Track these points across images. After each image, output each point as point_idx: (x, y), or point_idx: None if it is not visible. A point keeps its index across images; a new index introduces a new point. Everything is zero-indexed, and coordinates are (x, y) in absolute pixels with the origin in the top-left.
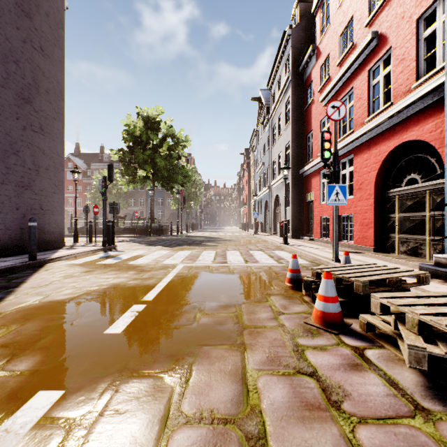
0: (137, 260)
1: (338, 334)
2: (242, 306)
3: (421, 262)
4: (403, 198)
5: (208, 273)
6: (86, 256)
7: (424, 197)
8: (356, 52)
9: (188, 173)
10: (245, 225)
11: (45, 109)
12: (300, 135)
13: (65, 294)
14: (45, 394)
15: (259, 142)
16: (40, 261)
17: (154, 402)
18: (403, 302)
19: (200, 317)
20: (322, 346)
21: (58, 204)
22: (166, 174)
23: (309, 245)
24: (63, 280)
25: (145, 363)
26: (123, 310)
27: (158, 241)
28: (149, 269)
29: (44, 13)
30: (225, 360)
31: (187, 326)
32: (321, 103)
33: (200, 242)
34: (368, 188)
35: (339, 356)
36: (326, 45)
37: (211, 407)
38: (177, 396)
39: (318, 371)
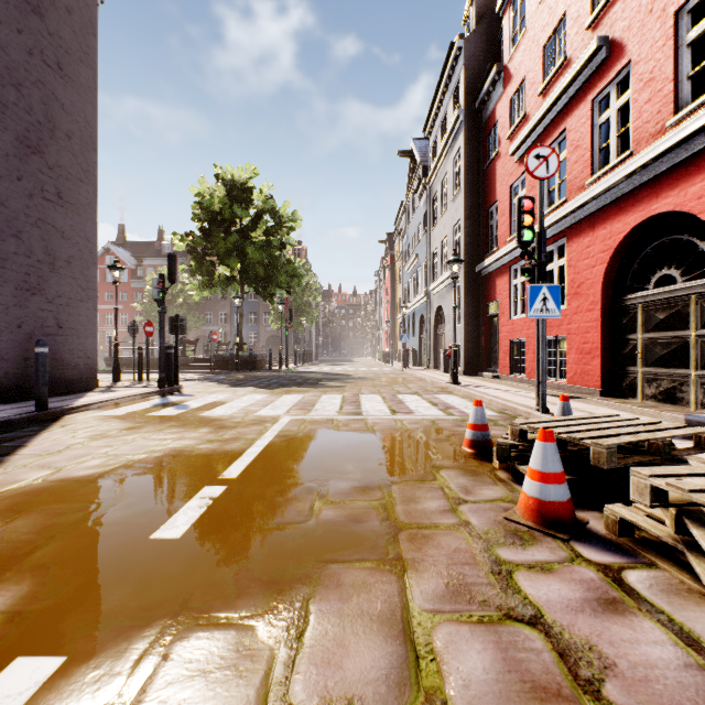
0: (215, 410)
1: (568, 540)
2: (392, 489)
3: (683, 412)
4: (650, 308)
5: (332, 431)
6: (132, 403)
7: (688, 305)
8: (571, 70)
9: (298, 271)
10: (388, 354)
11: (66, 164)
12: (477, 209)
13: (89, 467)
14: (27, 665)
15: (410, 222)
16: (53, 411)
17: (236, 682)
18: (697, 484)
19: (320, 508)
20: (543, 564)
21: (86, 319)
22: (262, 272)
23: (494, 386)
24: (89, 443)
25: (222, 598)
26: (187, 495)
27: (250, 379)
28: (234, 424)
29: (63, 8)
30: (370, 591)
31: (298, 525)
32: (512, 156)
33: (317, 381)
34: (591, 292)
35: (577, 584)
36: (520, 63)
37: (348, 694)
38: (282, 668)
39: (545, 614)
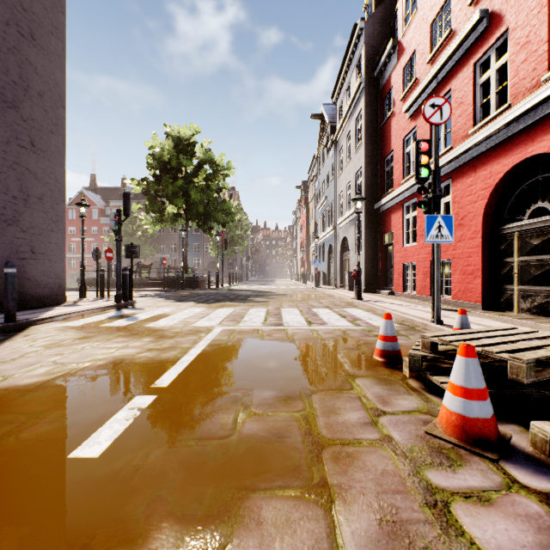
0: (159, 322)
1: (497, 460)
2: (312, 399)
3: None
4: (525, 236)
5: (257, 340)
6: (91, 316)
7: None
8: (456, 40)
9: (231, 210)
10: (303, 276)
11: (38, 118)
12: (376, 158)
13: (34, 375)
14: None
15: (321, 171)
16: (20, 323)
17: None
18: None
19: (243, 420)
20: (479, 492)
21: (56, 246)
22: (203, 210)
23: (391, 301)
24: (43, 351)
25: (126, 543)
26: (117, 406)
27: (192, 296)
28: (173, 334)
29: None
30: (295, 532)
31: (221, 441)
32: (405, 114)
33: (246, 297)
34: (473, 223)
35: (524, 521)
36: (412, 38)
37: None
38: None
39: None
